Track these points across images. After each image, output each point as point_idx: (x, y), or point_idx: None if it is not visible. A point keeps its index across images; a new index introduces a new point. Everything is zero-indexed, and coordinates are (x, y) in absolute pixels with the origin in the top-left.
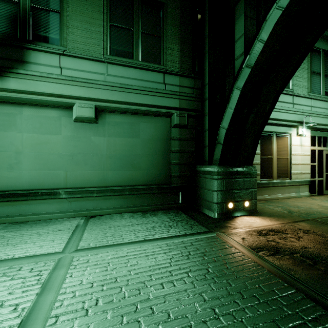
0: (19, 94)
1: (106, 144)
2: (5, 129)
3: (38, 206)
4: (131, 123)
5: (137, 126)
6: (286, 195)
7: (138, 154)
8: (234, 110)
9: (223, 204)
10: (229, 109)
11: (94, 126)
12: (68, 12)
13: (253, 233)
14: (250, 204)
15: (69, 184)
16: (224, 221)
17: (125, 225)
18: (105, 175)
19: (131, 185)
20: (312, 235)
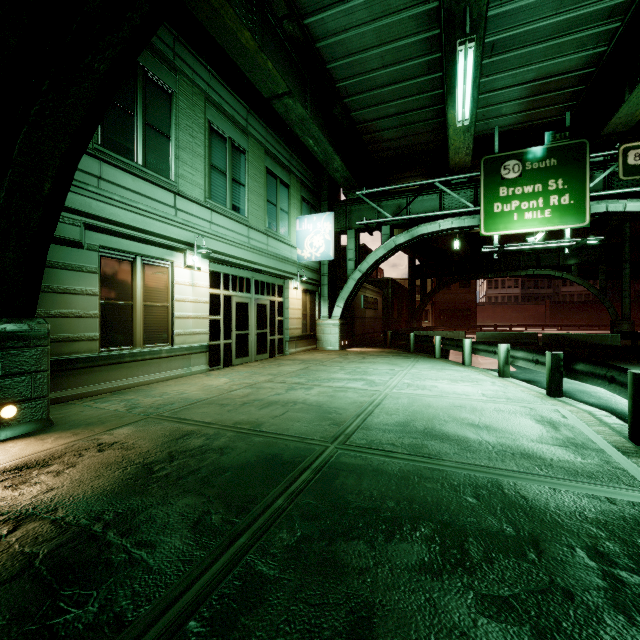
0: None
1: None
2: None
3: None
4: None
5: None
6: (163, 374)
7: None
8: None
9: None
10: None
11: None
12: None
13: None
14: (22, 411)
15: None
16: None
17: None
18: None
19: None
20: (110, 452)
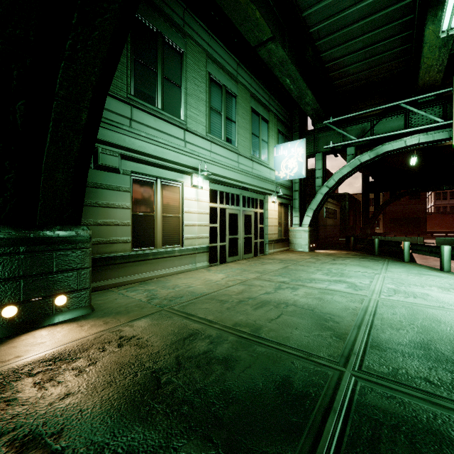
0: None
1: None
2: None
3: None
4: None
5: None
6: (176, 269)
7: None
8: None
9: None
10: None
11: None
12: None
13: None
14: (71, 300)
15: None
16: None
17: None
18: None
19: None
20: (127, 348)
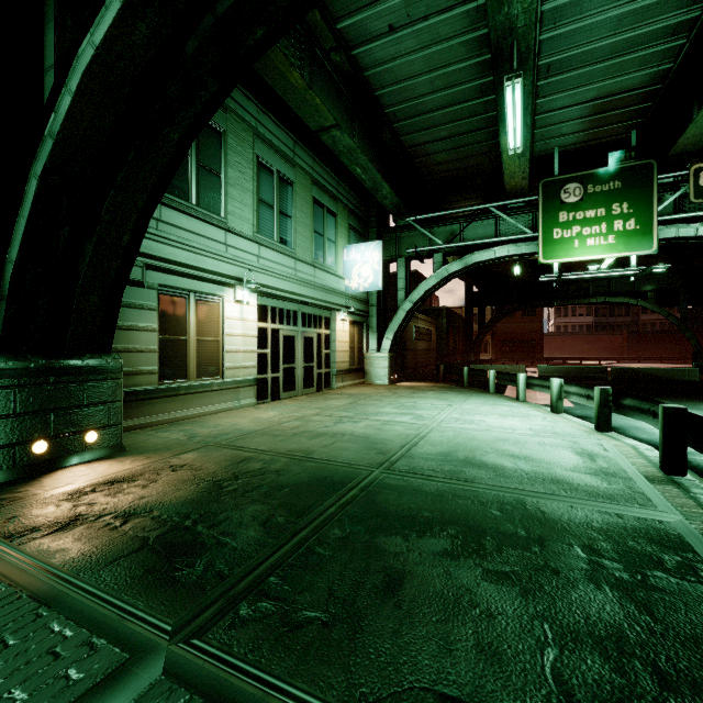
0: None
1: None
2: None
3: None
4: None
5: None
6: (215, 407)
7: None
8: (29, 227)
9: (15, 447)
10: (23, 222)
11: None
12: None
13: (56, 499)
14: (102, 437)
15: None
16: (4, 488)
17: None
18: None
19: None
20: (182, 472)
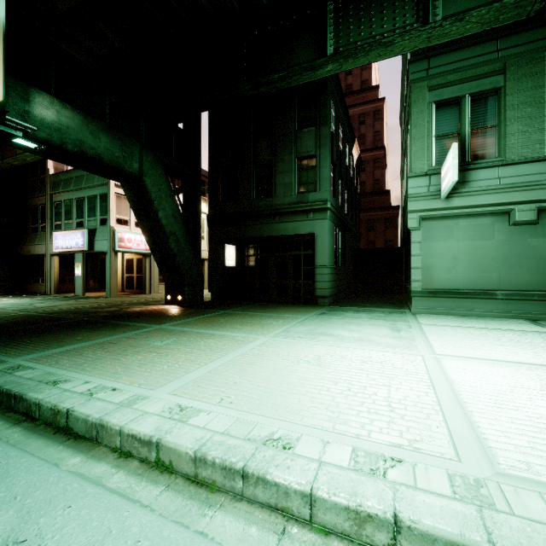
0: (461, 210)
1: None
2: (445, 240)
3: (475, 304)
4: None
5: None
6: None
7: None
8: None
9: None
10: None
11: (530, 228)
12: (504, 123)
13: None
14: None
15: (502, 286)
16: None
17: None
18: (545, 278)
19: None
20: None
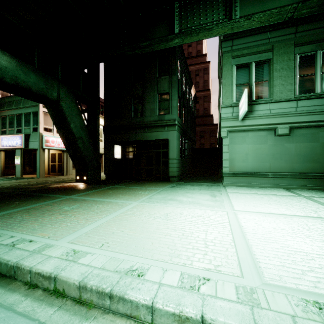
0: (250, 127)
1: (294, 147)
2: (241, 144)
3: (257, 180)
4: (312, 133)
5: (316, 134)
6: None
7: (317, 152)
8: None
9: None
10: None
11: (286, 138)
12: (273, 79)
13: None
14: None
15: (271, 170)
16: None
17: (320, 193)
18: (293, 166)
19: (312, 172)
20: None
